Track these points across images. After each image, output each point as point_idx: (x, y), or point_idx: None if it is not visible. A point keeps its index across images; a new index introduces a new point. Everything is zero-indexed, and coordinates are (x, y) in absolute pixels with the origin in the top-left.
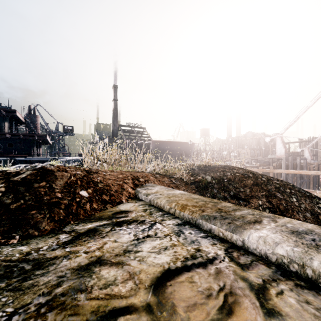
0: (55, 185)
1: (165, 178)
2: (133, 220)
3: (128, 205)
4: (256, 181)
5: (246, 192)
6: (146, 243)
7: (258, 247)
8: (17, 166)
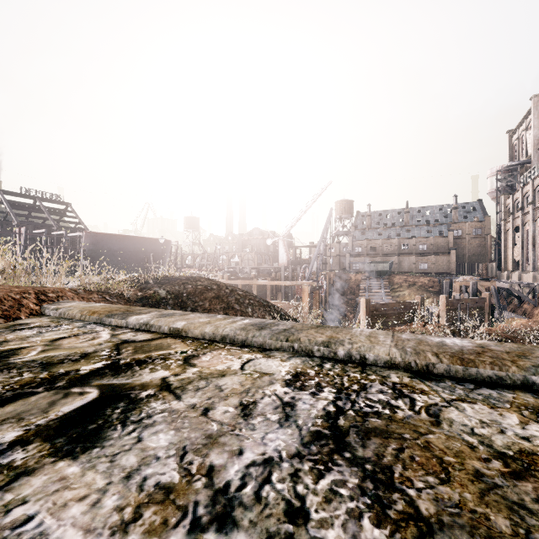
0: None
1: (93, 295)
2: (37, 326)
3: (30, 320)
4: (218, 293)
5: (205, 307)
6: (49, 333)
7: (133, 323)
8: None
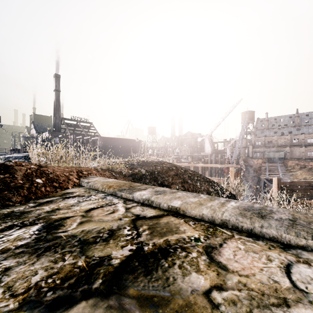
0: (17, 176)
1: (106, 172)
2: (77, 196)
3: (73, 189)
4: (177, 172)
5: (169, 181)
6: (84, 202)
7: (137, 197)
8: None
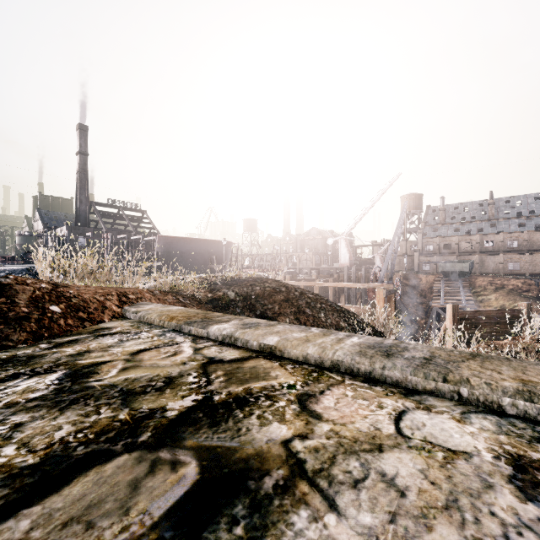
0: (18, 302)
1: (168, 296)
2: (118, 332)
3: (112, 323)
4: (287, 296)
5: (274, 310)
6: (130, 342)
7: (215, 333)
8: None
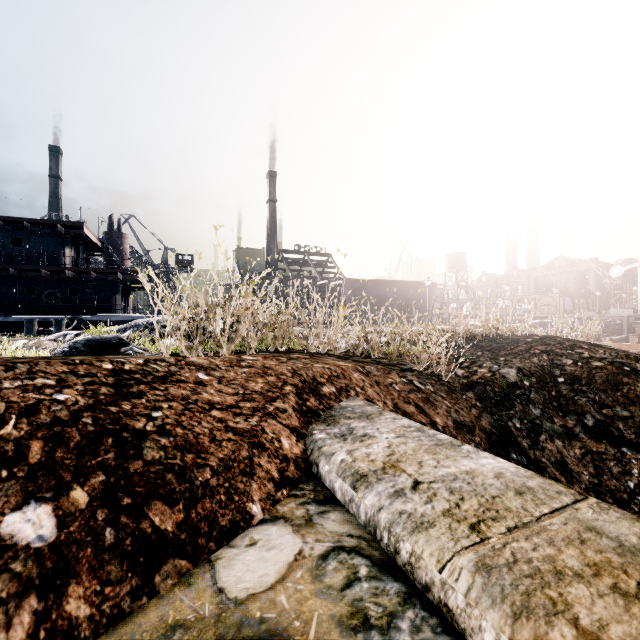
0: None
1: (392, 376)
2: None
3: (271, 550)
4: None
5: (639, 421)
6: None
7: None
8: (60, 334)
